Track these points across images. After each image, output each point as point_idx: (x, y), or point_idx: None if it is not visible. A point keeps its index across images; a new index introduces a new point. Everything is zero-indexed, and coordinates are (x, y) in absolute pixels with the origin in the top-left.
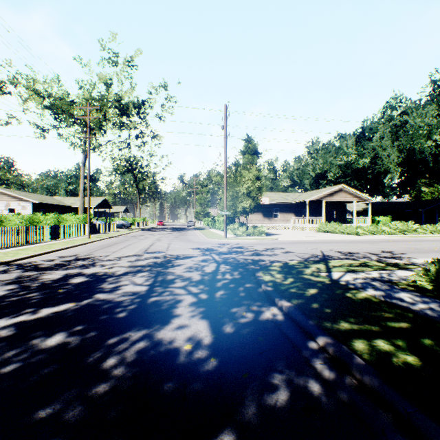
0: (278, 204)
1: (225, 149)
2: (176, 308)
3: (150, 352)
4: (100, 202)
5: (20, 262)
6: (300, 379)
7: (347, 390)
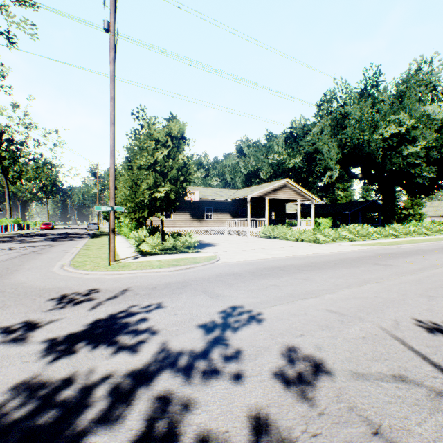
0: (211, 201)
1: (113, 73)
2: None
3: None
4: None
5: None
6: None
7: None
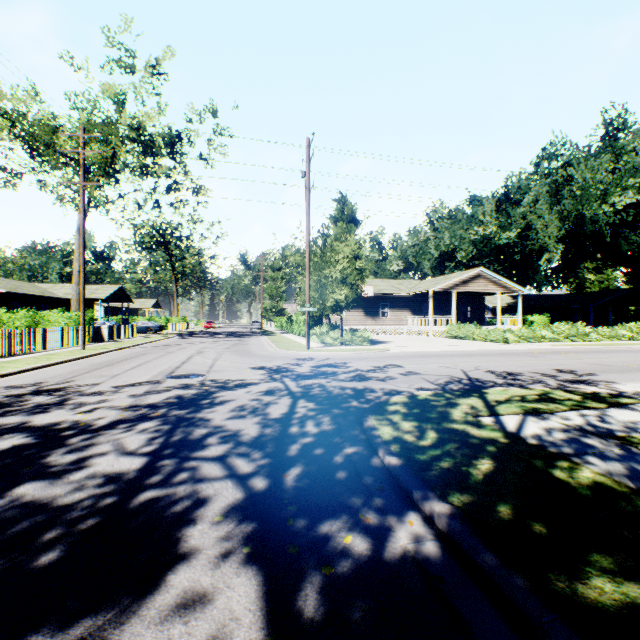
0: (386, 296)
1: (308, 208)
2: (190, 525)
3: None
4: (112, 292)
5: None
6: None
7: None
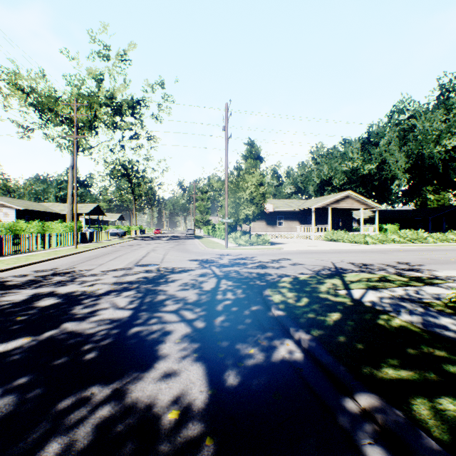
0: (282, 211)
1: (227, 151)
2: (163, 343)
3: (115, 427)
4: (92, 209)
5: None
6: None
7: None
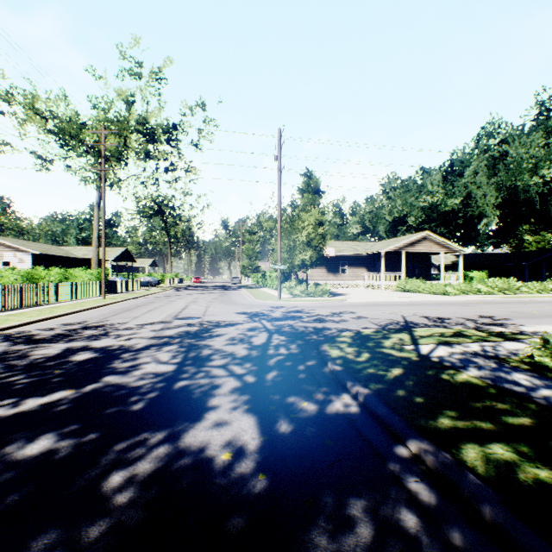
0: (345, 256)
1: (279, 186)
2: (212, 396)
3: (172, 465)
4: (119, 253)
5: (9, 331)
6: (388, 507)
7: (458, 526)
